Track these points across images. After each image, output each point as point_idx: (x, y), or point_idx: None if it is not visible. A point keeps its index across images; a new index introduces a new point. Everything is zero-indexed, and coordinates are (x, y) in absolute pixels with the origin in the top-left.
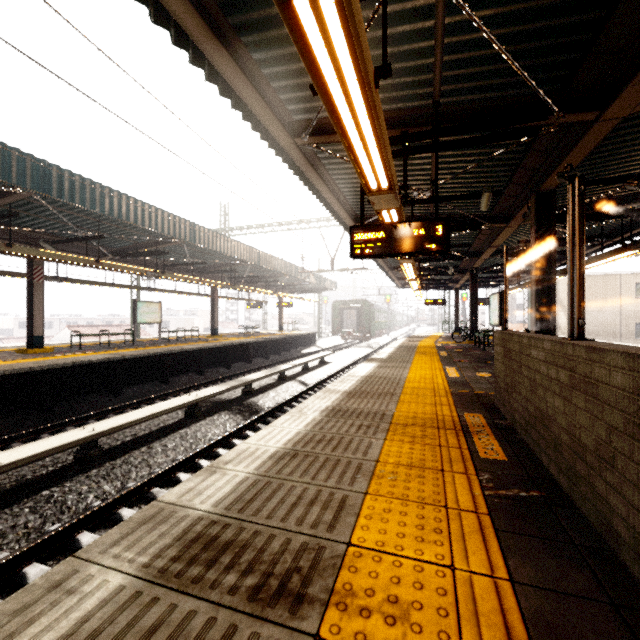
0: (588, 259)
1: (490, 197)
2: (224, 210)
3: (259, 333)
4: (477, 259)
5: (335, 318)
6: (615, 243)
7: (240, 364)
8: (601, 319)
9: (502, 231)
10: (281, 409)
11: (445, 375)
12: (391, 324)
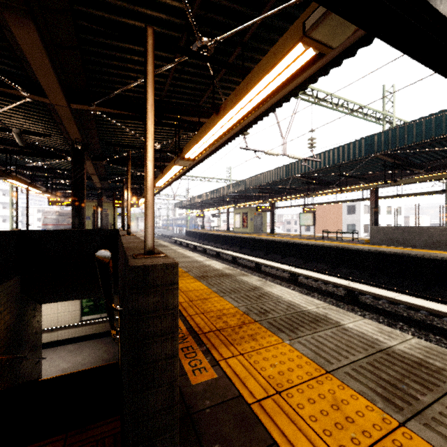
0: None
1: None
2: None
3: None
4: None
5: None
6: None
7: None
8: None
9: None
10: None
11: None
12: None
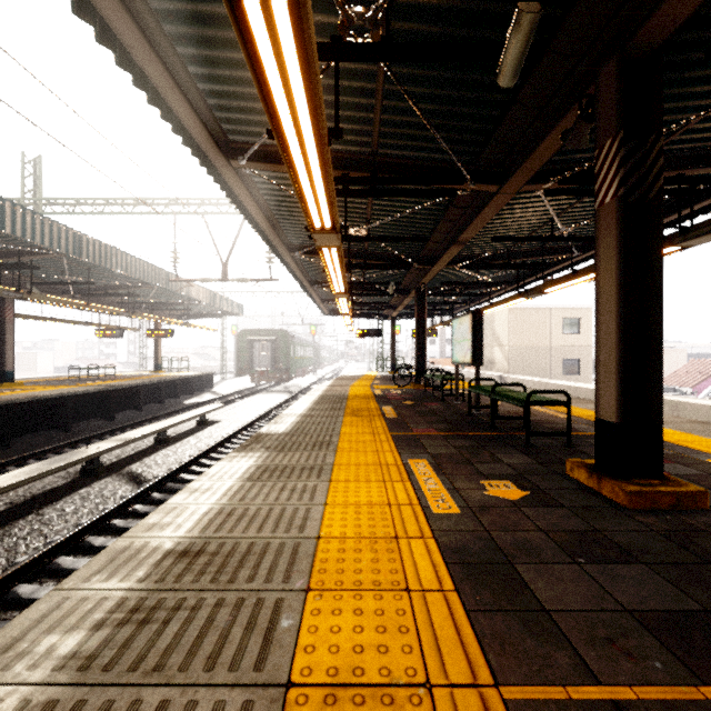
0: (584, 268)
1: (531, 37)
2: (33, 169)
3: (116, 375)
4: (430, 268)
5: (242, 353)
6: (588, 258)
7: (42, 435)
8: (534, 355)
9: (487, 203)
10: (1, 594)
11: (422, 505)
12: (317, 360)
